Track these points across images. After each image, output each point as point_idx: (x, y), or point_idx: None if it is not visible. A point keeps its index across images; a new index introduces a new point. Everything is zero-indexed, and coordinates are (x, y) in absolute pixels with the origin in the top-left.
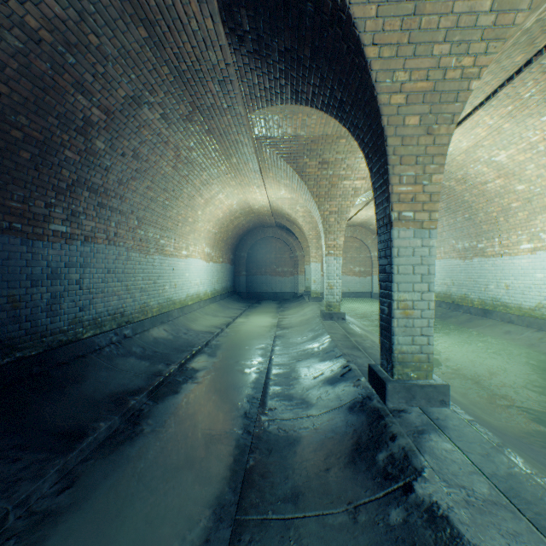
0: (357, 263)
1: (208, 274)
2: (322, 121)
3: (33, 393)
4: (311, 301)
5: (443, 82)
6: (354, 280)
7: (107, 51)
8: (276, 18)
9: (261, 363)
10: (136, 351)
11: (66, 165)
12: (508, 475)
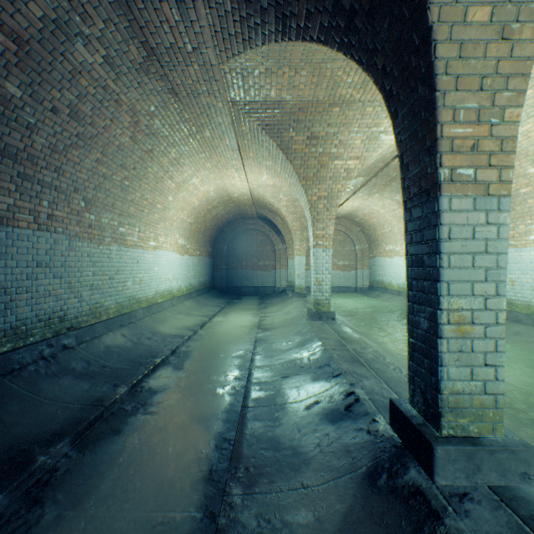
0: (341, 256)
1: (183, 268)
2: (314, 80)
3: None
4: (295, 297)
5: None
6: (338, 274)
7: None
8: None
9: (238, 378)
10: (77, 366)
11: None
12: None
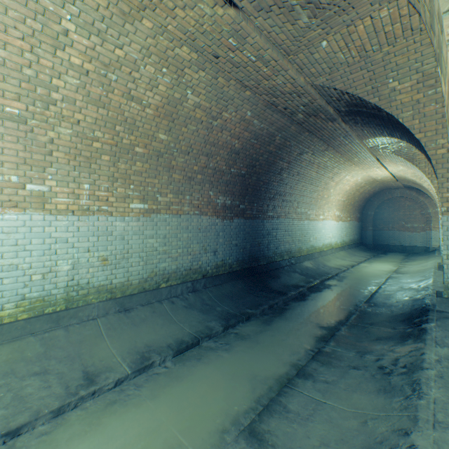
0: None
1: (337, 230)
2: None
3: (266, 278)
4: (439, 256)
5: None
6: None
7: (291, 144)
8: (370, 118)
9: (372, 289)
10: (298, 271)
11: (272, 188)
12: None
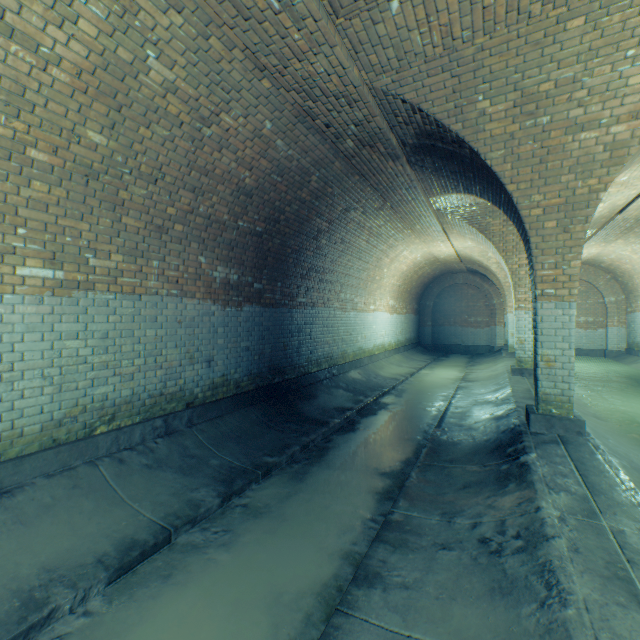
0: (581, 311)
1: (392, 325)
2: None
3: (296, 399)
4: (508, 357)
5: (573, 197)
6: (577, 333)
7: (335, 193)
8: (446, 160)
9: (441, 405)
10: (342, 385)
11: (306, 260)
12: (589, 463)
